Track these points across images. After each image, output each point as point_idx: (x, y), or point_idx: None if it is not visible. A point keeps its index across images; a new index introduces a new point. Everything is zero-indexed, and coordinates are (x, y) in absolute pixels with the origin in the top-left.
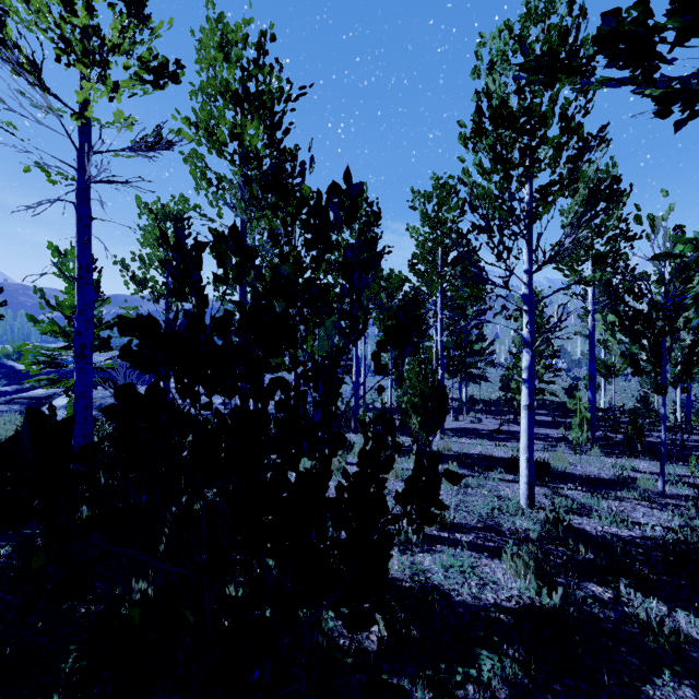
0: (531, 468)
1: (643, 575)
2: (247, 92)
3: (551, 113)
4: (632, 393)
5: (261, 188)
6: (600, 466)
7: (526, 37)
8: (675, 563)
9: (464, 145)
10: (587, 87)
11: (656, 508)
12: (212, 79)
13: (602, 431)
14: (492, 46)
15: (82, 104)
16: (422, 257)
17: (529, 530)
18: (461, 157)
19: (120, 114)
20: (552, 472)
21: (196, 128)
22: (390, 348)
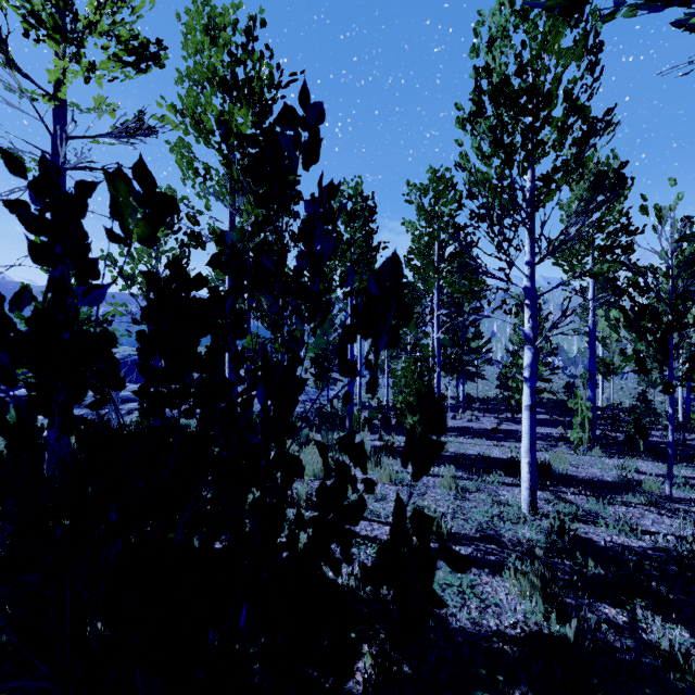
0: (533, 472)
1: (661, 594)
2: (235, 77)
3: (555, 92)
4: (629, 391)
5: (243, 171)
6: (602, 468)
7: (529, 10)
8: (694, 579)
9: (462, 127)
10: (594, 65)
11: (666, 514)
12: (198, 64)
13: (601, 430)
14: (491, 24)
15: (54, 84)
16: (418, 251)
17: (532, 541)
18: (459, 140)
19: (101, 99)
20: (553, 474)
21: (182, 116)
22: None
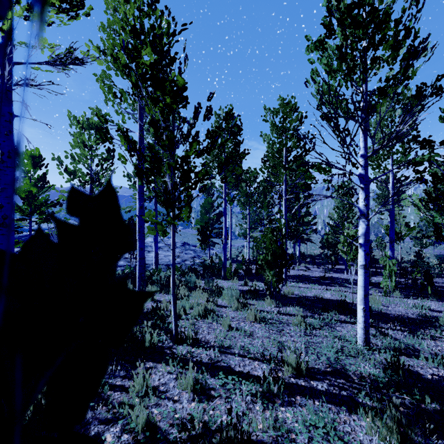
0: (367, 316)
1: None
2: (142, 26)
3: (388, 19)
4: (406, 250)
5: (140, 78)
6: (404, 307)
7: None
8: None
9: (314, 48)
10: None
11: None
12: (116, 16)
13: None
14: None
15: None
16: (271, 155)
17: (374, 376)
18: (311, 59)
19: (44, 40)
20: (372, 312)
21: (104, 54)
22: (248, 221)
